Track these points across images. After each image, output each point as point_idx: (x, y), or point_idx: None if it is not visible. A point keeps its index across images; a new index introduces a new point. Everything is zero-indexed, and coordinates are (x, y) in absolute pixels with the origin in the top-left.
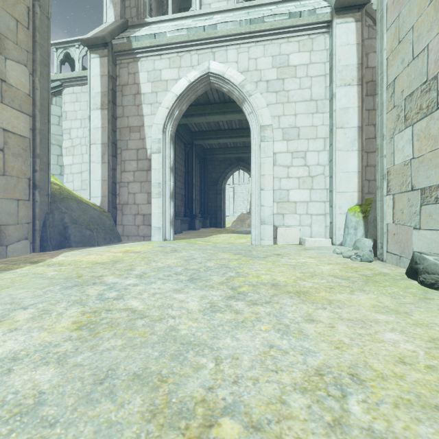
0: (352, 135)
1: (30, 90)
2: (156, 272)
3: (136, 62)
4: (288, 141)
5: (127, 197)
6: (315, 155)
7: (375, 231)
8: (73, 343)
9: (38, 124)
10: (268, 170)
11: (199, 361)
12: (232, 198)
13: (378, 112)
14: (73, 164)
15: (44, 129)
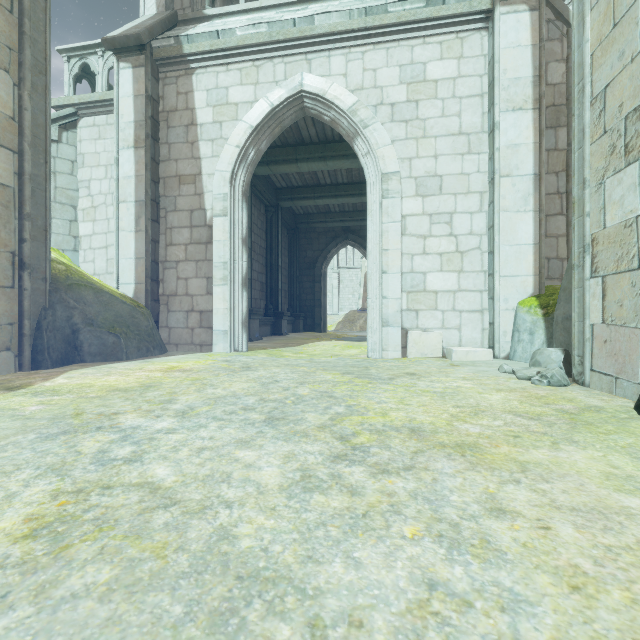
0: (525, 187)
1: (15, 110)
2: (212, 406)
3: (190, 75)
4: (424, 198)
5: (176, 284)
6: (466, 219)
7: (566, 337)
8: (3, 577)
9: (28, 166)
10: (394, 242)
11: (274, 636)
12: (337, 289)
13: (574, 145)
14: (94, 235)
15: (38, 175)
